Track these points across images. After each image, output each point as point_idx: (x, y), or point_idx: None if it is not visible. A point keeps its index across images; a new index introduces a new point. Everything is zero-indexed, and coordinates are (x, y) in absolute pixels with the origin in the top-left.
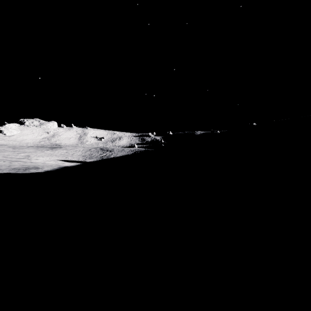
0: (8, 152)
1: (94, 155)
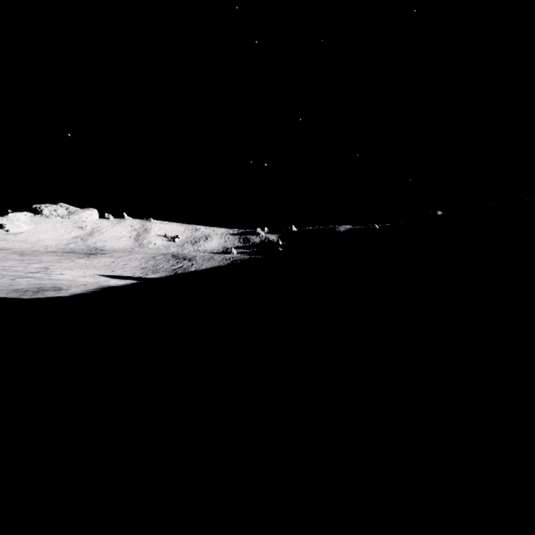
0: (11, 262)
1: (161, 267)
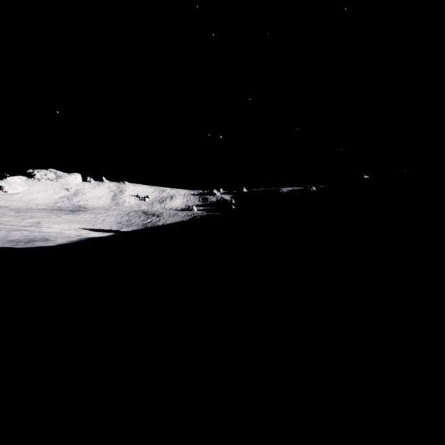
0: (8, 217)
1: (133, 222)
